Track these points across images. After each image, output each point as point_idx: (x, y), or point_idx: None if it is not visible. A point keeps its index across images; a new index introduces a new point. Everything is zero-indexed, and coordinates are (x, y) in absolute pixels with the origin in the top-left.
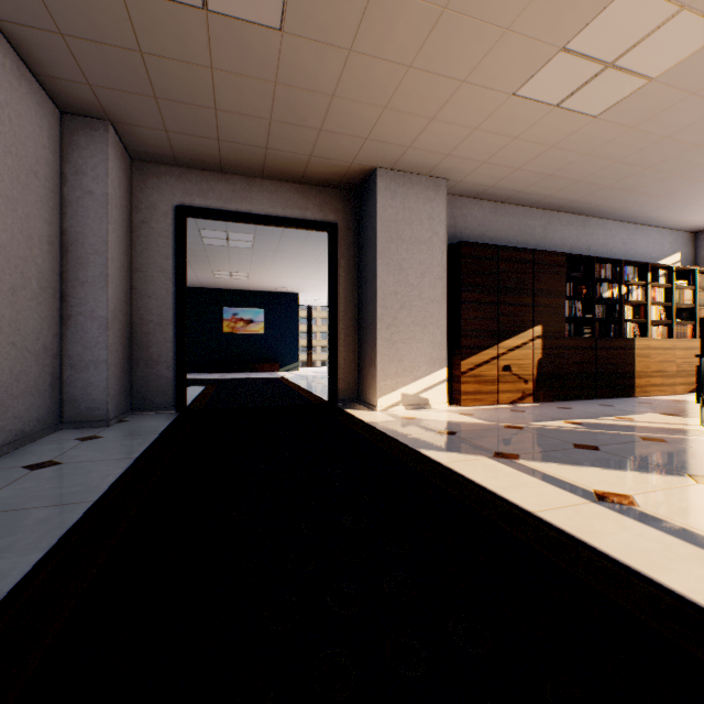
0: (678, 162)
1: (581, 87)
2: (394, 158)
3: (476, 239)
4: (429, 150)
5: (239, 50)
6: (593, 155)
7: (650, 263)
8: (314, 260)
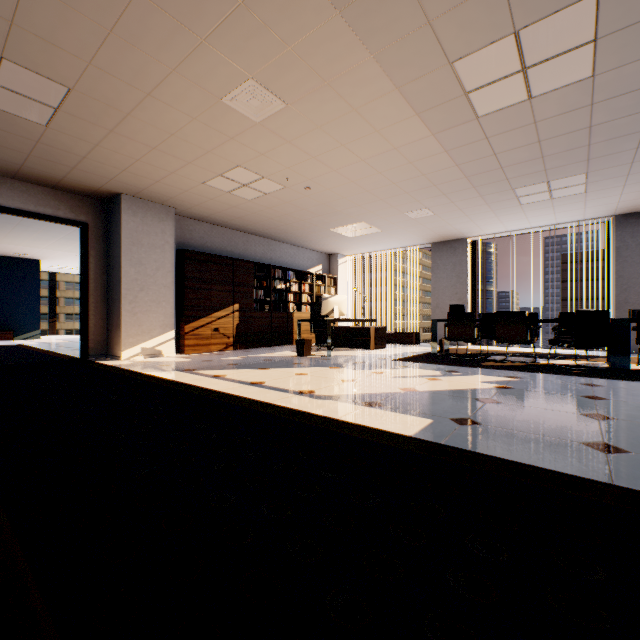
0: (299, 224)
1: (237, 189)
2: (135, 192)
3: (200, 246)
4: (159, 193)
5: (10, 123)
6: (258, 214)
7: (302, 270)
8: (62, 236)
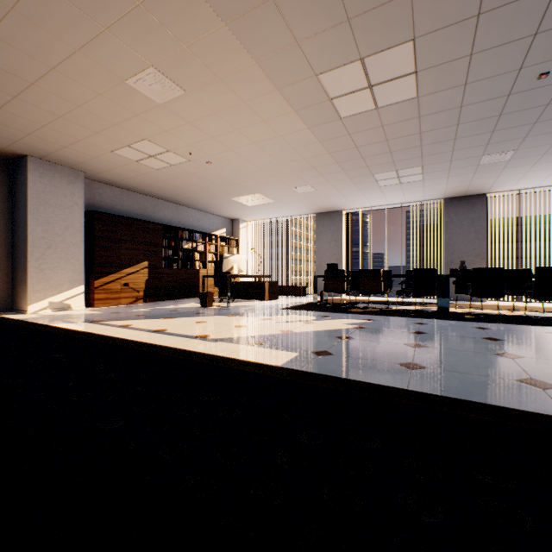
0: (204, 193)
1: (144, 159)
2: (42, 155)
3: (110, 208)
4: (68, 157)
5: None
6: (165, 182)
7: (208, 233)
8: None
